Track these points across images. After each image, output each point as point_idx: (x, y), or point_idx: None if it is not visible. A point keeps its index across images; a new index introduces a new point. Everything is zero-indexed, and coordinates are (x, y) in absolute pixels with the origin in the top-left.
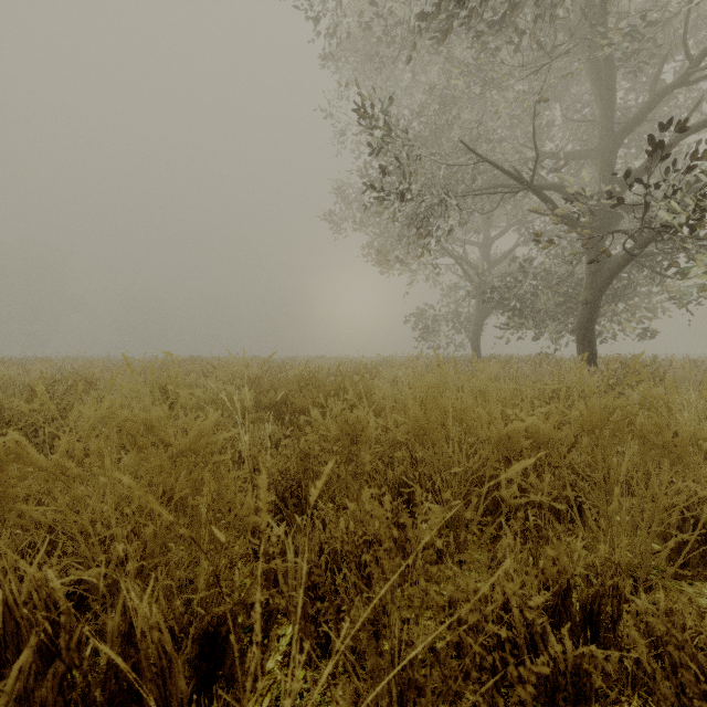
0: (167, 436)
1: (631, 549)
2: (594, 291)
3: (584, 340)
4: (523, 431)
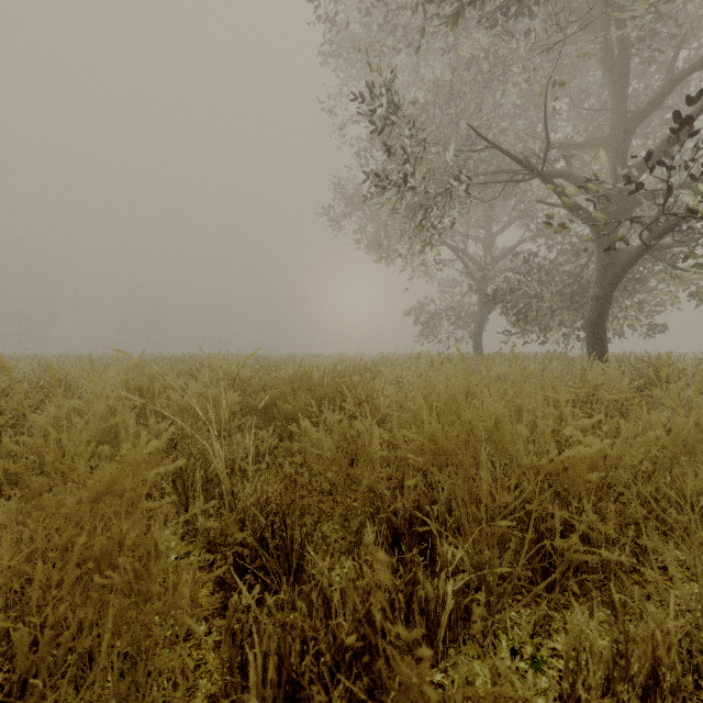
0: (75, 474)
1: None
2: (606, 285)
3: (595, 338)
4: (587, 458)
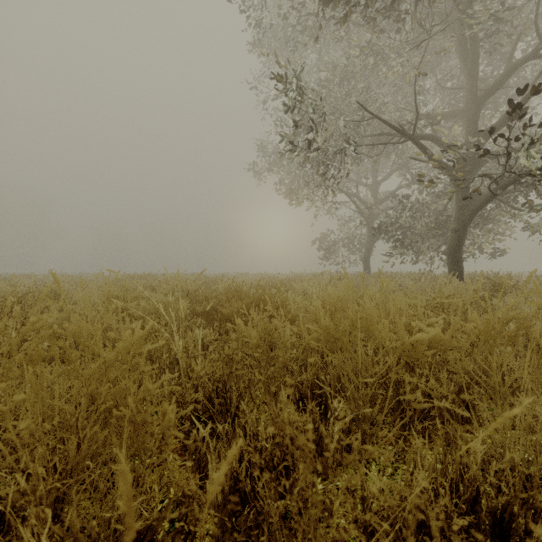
0: (96, 349)
1: (526, 450)
2: (462, 221)
3: (454, 260)
4: (426, 341)
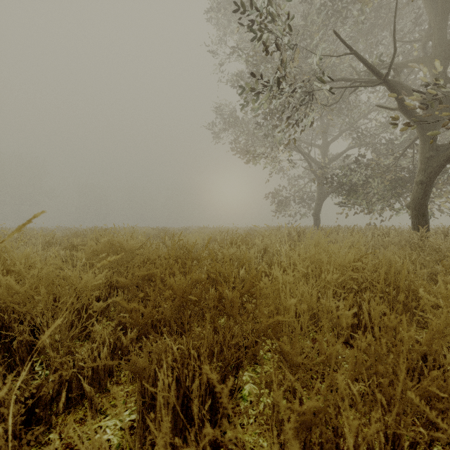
0: None
1: None
2: (429, 173)
3: (419, 214)
4: None
